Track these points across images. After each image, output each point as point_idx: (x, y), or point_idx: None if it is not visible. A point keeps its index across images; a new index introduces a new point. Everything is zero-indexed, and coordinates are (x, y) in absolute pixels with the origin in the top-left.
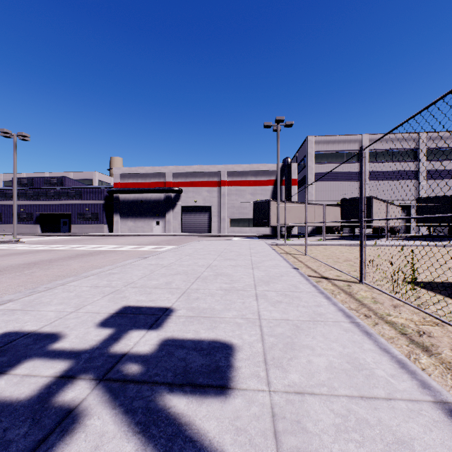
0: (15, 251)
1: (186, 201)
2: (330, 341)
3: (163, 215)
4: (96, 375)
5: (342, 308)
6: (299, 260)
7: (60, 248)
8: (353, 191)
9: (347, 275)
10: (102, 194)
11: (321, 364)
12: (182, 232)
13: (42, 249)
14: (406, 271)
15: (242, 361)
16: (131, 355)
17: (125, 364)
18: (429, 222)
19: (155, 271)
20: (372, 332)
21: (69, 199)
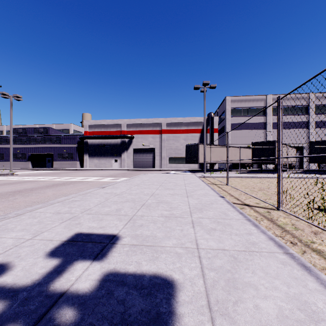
0: (8, 182)
1: (137, 145)
2: (271, 277)
3: (120, 155)
4: (24, 325)
5: (272, 236)
6: (223, 190)
7: (42, 179)
8: (260, 137)
9: (264, 202)
10: (76, 140)
11: (270, 311)
12: (133, 167)
13: (28, 180)
14: (325, 202)
15: (184, 306)
16: (69, 295)
17: (60, 309)
18: (318, 160)
19: (108, 199)
20: (310, 266)
21: (52, 143)
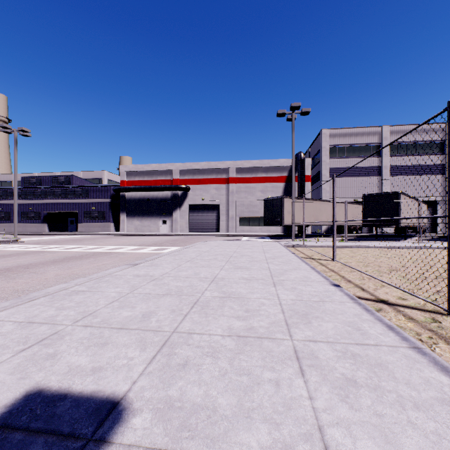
0: (2, 253)
1: (194, 199)
2: None
3: (170, 214)
4: None
5: None
6: (330, 269)
7: (53, 249)
8: (372, 187)
9: (413, 296)
10: (109, 192)
11: None
12: (189, 231)
13: (32, 250)
14: None
15: None
16: None
17: None
18: None
19: (137, 288)
20: None
21: (76, 198)
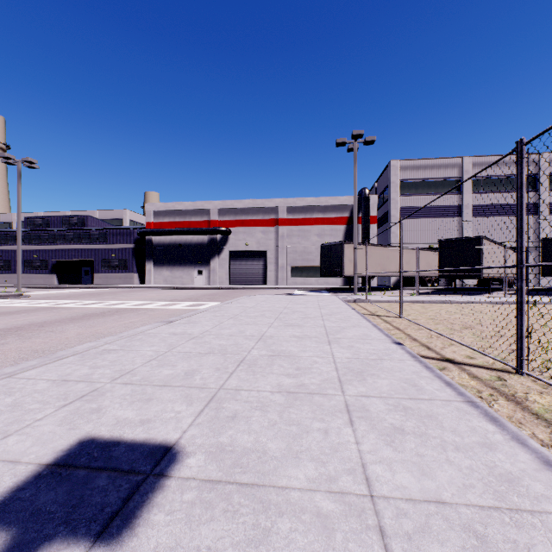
0: (7, 310)
1: (236, 245)
2: None
3: (207, 263)
4: None
5: (547, 455)
6: (395, 327)
7: (68, 305)
8: (451, 230)
9: (483, 354)
10: (132, 236)
11: None
12: (230, 283)
13: (43, 307)
14: None
15: None
16: None
17: None
18: None
19: (175, 347)
20: None
21: (92, 243)
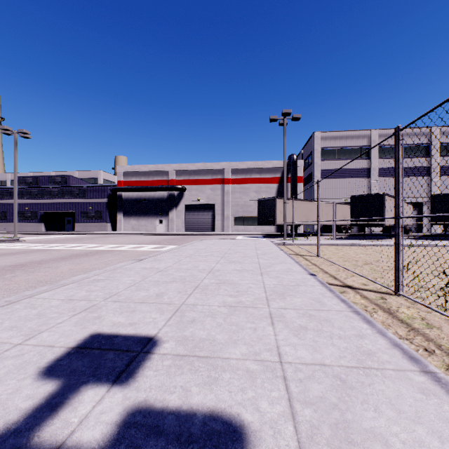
0: (9, 251)
1: (190, 199)
2: (408, 420)
3: (166, 214)
4: None
5: (396, 341)
6: (313, 263)
7: (57, 247)
8: (361, 188)
9: (374, 282)
10: (105, 192)
11: None
12: (185, 230)
13: (37, 249)
14: None
15: None
16: None
17: None
18: (445, 221)
19: (147, 277)
20: None
21: (73, 197)
